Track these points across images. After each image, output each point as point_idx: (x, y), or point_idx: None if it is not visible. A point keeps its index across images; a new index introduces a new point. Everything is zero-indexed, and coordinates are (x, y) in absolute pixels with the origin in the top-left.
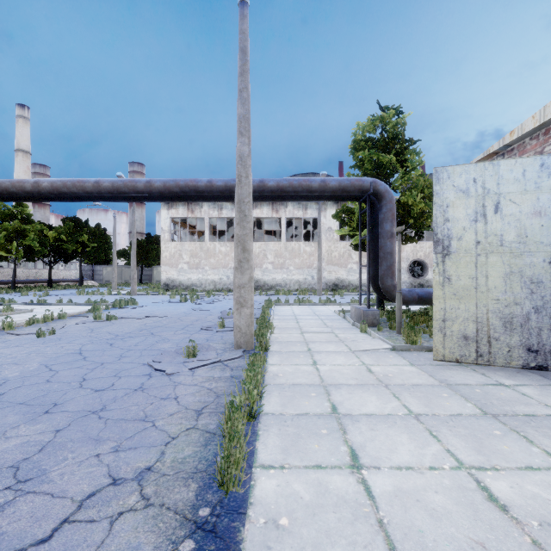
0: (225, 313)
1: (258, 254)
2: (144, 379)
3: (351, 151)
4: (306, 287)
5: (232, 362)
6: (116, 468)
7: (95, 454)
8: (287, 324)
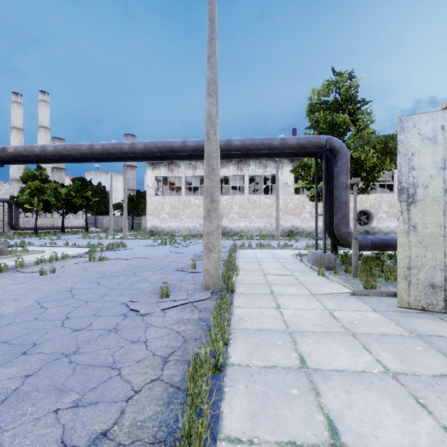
0: (197, 256)
1: (225, 205)
2: (119, 319)
3: (307, 114)
4: (266, 233)
5: (201, 303)
6: (71, 431)
7: (55, 409)
8: (250, 266)
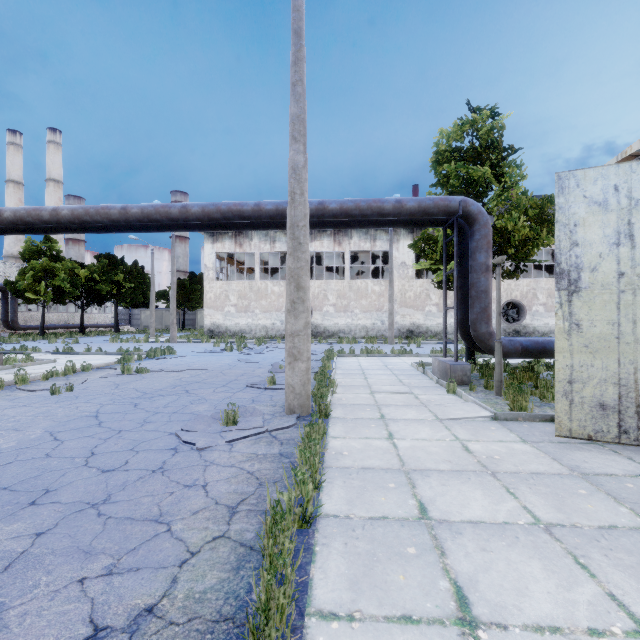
0: (277, 366)
1: (317, 295)
2: (167, 455)
3: (433, 166)
4: (375, 333)
5: (283, 432)
6: (103, 607)
7: (80, 578)
8: (352, 380)
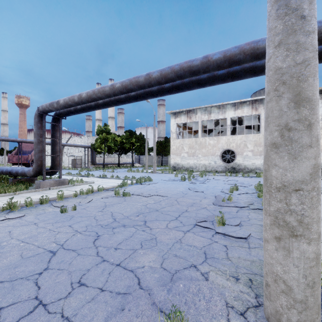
0: (220, 199)
1: (239, 144)
2: None
3: None
4: None
5: None
6: None
7: None
8: None
